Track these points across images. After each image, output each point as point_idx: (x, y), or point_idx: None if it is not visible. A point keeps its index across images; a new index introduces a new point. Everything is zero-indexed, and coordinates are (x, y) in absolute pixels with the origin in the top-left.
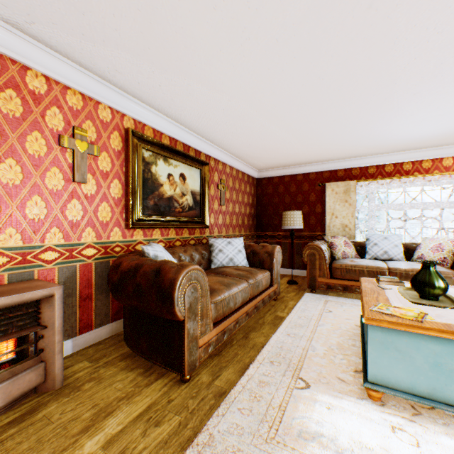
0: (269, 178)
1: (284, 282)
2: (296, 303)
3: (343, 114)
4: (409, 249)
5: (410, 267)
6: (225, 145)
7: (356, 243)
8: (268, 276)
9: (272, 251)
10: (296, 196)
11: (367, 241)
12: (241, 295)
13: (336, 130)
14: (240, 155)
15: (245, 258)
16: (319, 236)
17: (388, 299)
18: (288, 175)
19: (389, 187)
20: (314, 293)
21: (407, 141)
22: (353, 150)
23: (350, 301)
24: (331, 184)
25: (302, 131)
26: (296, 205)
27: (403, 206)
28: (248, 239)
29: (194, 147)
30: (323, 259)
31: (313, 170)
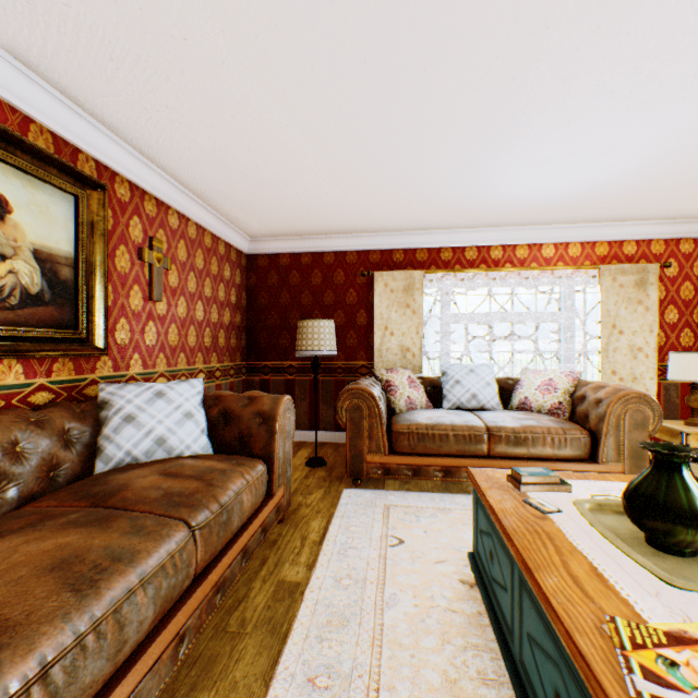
0: (272, 255)
1: (302, 463)
2: (326, 523)
3: (427, 107)
4: (505, 388)
5: (520, 423)
6: (159, 150)
7: (426, 381)
8: (261, 477)
9: (273, 411)
10: (323, 293)
11: (445, 377)
12: (154, 593)
13: (405, 155)
14: (205, 192)
15: (203, 433)
16: (364, 368)
17: (601, 574)
18: (308, 253)
19: (472, 286)
20: (360, 485)
21: (505, 206)
22: (423, 212)
23: (428, 501)
24: (384, 275)
25: (340, 142)
26: (323, 310)
27: (491, 318)
28: (229, 376)
29: (47, 125)
30: (377, 418)
31: (354, 247)
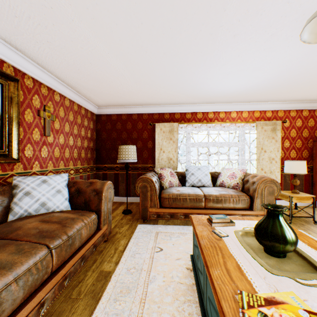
0: (108, 115)
1: (120, 212)
2: (128, 241)
3: (173, 46)
4: (214, 177)
5: (219, 193)
6: (47, 63)
7: (179, 173)
8: (93, 221)
9: (101, 188)
10: (132, 132)
11: (187, 171)
12: (23, 284)
13: (166, 69)
14: (73, 84)
15: (66, 200)
16: (151, 167)
17: (240, 268)
18: (125, 114)
19: (200, 130)
20: (146, 222)
21: (214, 94)
22: (177, 96)
23: (177, 229)
24: (160, 124)
25: (134, 62)
26: (132, 140)
27: (209, 145)
28: (87, 172)
29: None
30: (154, 191)
31: (146, 111)
